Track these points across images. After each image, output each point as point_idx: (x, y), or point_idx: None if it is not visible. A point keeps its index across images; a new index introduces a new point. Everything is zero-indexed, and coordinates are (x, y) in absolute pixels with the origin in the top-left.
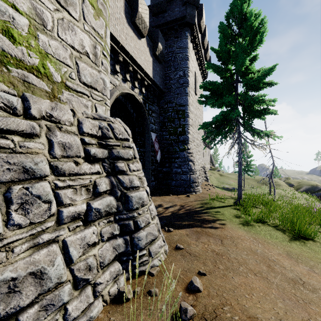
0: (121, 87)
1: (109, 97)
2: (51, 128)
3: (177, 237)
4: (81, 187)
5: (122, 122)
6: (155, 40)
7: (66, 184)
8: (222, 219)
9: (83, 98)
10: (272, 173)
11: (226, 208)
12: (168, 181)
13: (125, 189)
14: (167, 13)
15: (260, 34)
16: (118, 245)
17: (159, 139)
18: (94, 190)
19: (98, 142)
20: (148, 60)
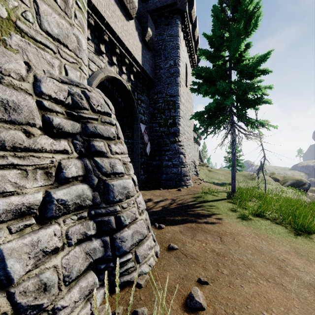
0: (107, 69)
1: (85, 62)
2: None
3: (170, 235)
4: (36, 169)
5: (102, 94)
6: (145, 25)
7: (7, 162)
8: (218, 214)
9: (46, 52)
10: (263, 166)
11: (221, 202)
12: (158, 175)
13: (104, 176)
14: None
15: (254, 18)
16: (93, 249)
17: (148, 131)
18: (58, 174)
19: (67, 112)
20: (137, 45)
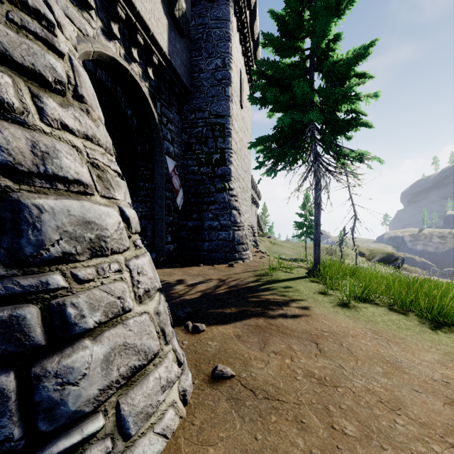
0: (99, 42)
1: None
2: None
3: (216, 345)
4: None
5: None
6: None
7: None
8: (301, 300)
9: None
10: (353, 229)
11: (300, 281)
12: (196, 243)
13: (3, 176)
14: None
15: None
16: None
17: (181, 173)
18: None
19: None
20: (159, 18)
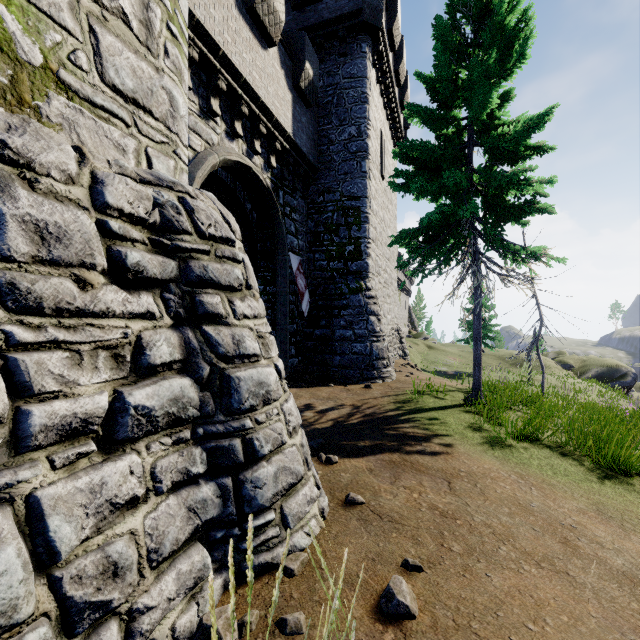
0: (224, 147)
1: (185, 140)
2: (1, 177)
3: (349, 477)
4: (96, 349)
5: (218, 202)
6: (299, 56)
7: (47, 336)
8: (445, 435)
9: (112, 125)
10: (538, 339)
11: (451, 412)
12: (325, 357)
13: (221, 361)
14: (323, 3)
15: (520, 42)
16: (202, 500)
17: (306, 269)
18: (137, 359)
19: (151, 239)
20: (282, 97)
